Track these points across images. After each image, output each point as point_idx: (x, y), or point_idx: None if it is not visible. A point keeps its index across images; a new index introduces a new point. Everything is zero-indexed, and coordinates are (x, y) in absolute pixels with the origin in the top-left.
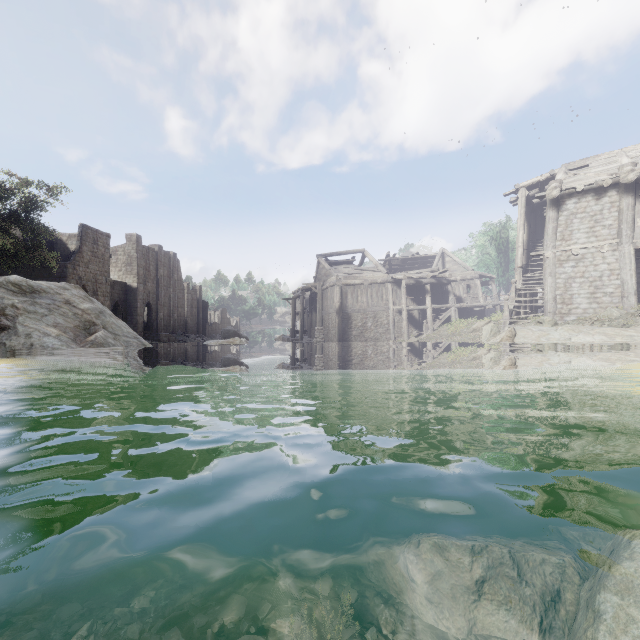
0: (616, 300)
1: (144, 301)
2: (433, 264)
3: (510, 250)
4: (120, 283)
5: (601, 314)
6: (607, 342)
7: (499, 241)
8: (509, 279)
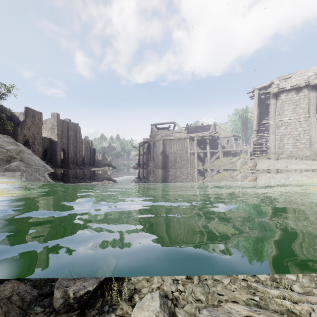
0: (307, 146)
1: (61, 148)
2: (210, 129)
3: (248, 123)
4: (48, 138)
5: (300, 154)
6: (308, 168)
7: (243, 118)
8: (247, 137)
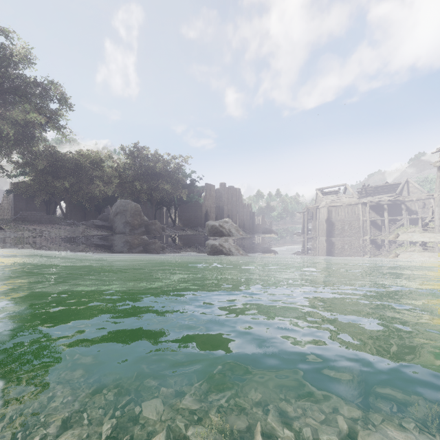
0: None
1: (226, 214)
2: (397, 189)
3: None
4: (217, 206)
5: None
6: (426, 241)
7: None
8: None
